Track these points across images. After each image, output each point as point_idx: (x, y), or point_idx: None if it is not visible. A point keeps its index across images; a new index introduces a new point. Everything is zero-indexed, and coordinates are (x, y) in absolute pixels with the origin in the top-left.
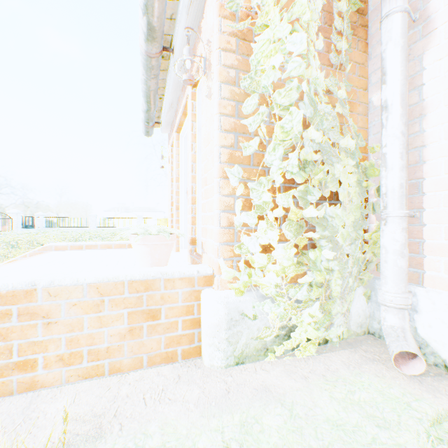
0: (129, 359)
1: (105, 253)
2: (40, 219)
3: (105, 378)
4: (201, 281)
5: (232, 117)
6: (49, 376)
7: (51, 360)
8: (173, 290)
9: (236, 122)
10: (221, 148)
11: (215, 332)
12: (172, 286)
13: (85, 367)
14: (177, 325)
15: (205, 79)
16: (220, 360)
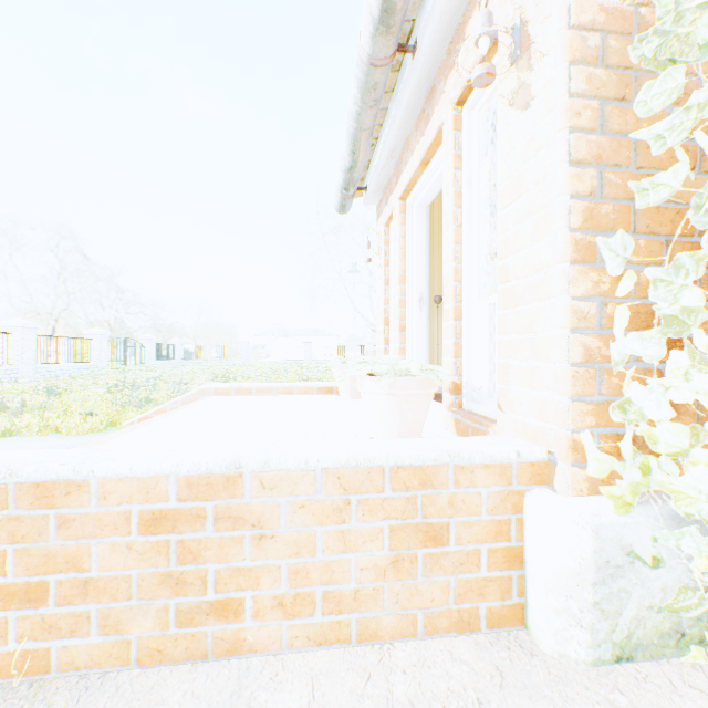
0: (391, 616)
1: (288, 402)
2: (177, 347)
3: (352, 648)
4: (523, 474)
5: (587, 135)
6: (261, 632)
7: (264, 603)
8: (470, 488)
9: (599, 144)
10: (565, 200)
11: (570, 587)
12: (469, 481)
13: (317, 624)
14: (478, 559)
15: (503, 76)
16: (582, 647)
